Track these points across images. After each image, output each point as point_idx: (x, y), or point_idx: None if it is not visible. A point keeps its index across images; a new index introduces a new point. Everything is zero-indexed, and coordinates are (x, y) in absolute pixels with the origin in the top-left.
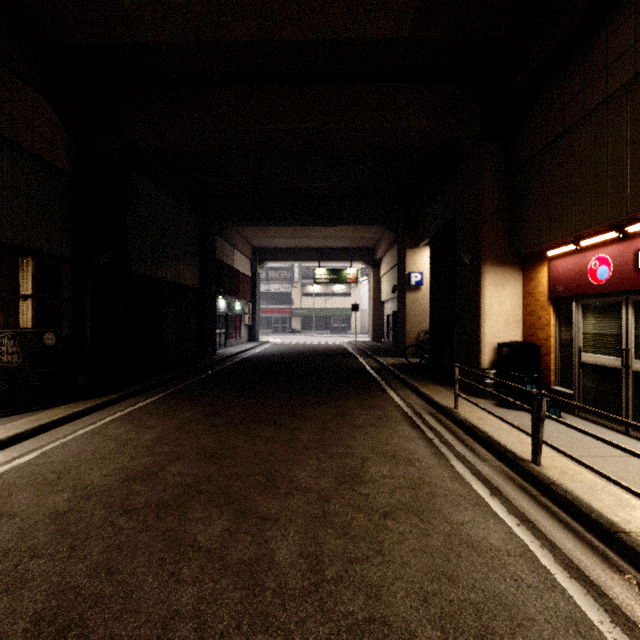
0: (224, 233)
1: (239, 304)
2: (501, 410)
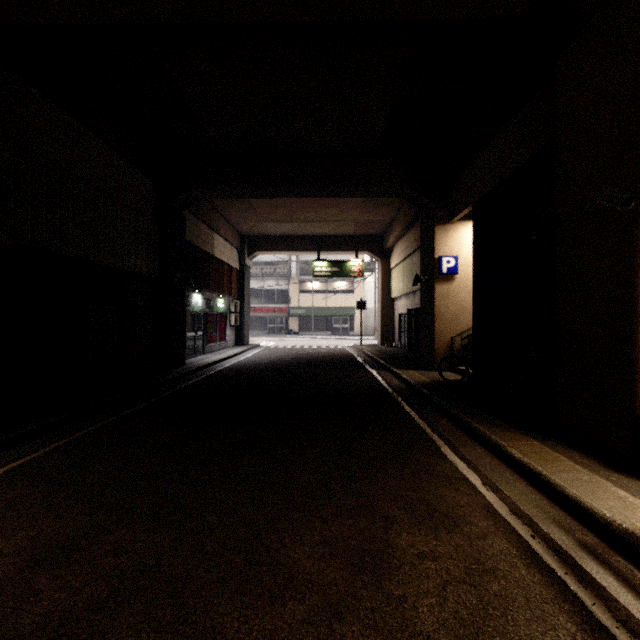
0: (199, 211)
1: (223, 301)
2: None
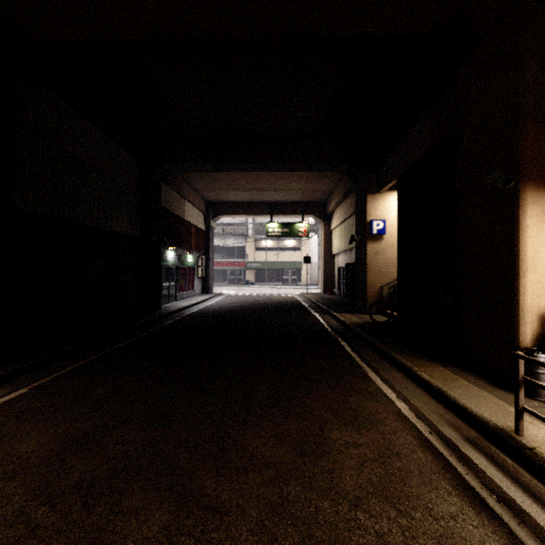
0: (172, 182)
1: (191, 256)
2: None
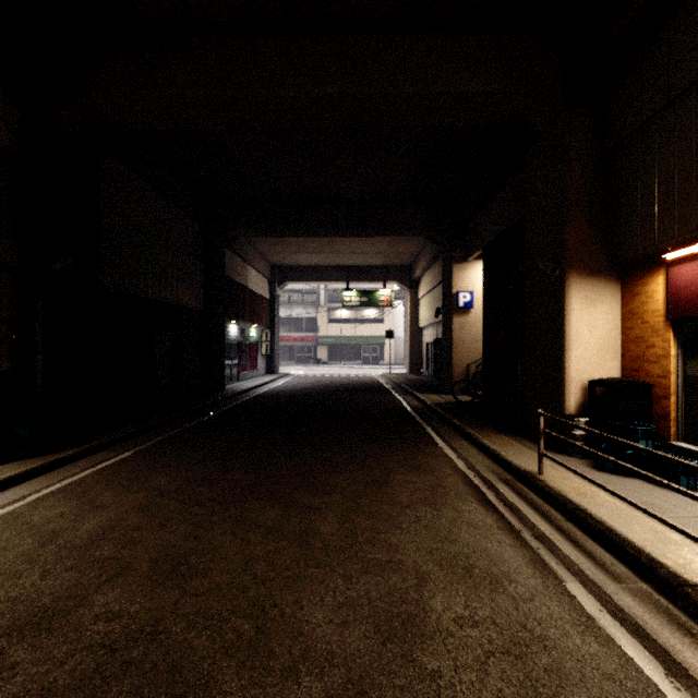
0: (236, 246)
1: (255, 330)
2: (604, 476)
